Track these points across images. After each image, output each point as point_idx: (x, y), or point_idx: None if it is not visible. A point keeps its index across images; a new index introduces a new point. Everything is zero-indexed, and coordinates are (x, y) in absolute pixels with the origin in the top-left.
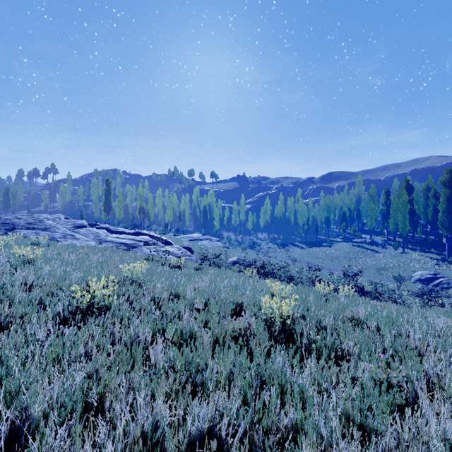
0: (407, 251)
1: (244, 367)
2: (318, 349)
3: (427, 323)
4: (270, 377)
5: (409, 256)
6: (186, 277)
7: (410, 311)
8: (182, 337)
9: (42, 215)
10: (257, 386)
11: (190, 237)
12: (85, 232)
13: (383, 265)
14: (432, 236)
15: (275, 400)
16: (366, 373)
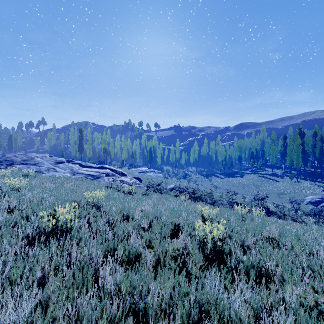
0: (300, 181)
1: (183, 292)
2: (245, 268)
3: None
4: (207, 303)
5: (302, 184)
6: (135, 202)
7: (311, 229)
8: (129, 256)
9: (33, 154)
10: (196, 313)
11: (139, 170)
12: (63, 167)
13: (282, 191)
14: (318, 169)
15: None
16: (294, 297)
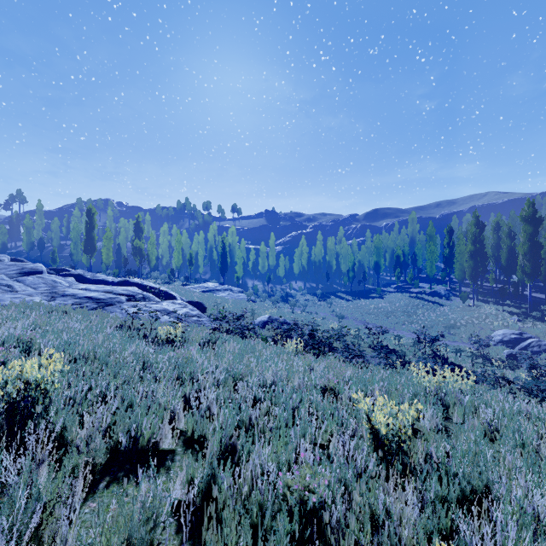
0: (477, 304)
1: None
2: None
3: None
4: None
5: (482, 309)
6: (174, 377)
7: None
8: None
9: None
10: None
11: (204, 287)
12: (33, 281)
13: (452, 322)
14: (503, 284)
15: None
16: None
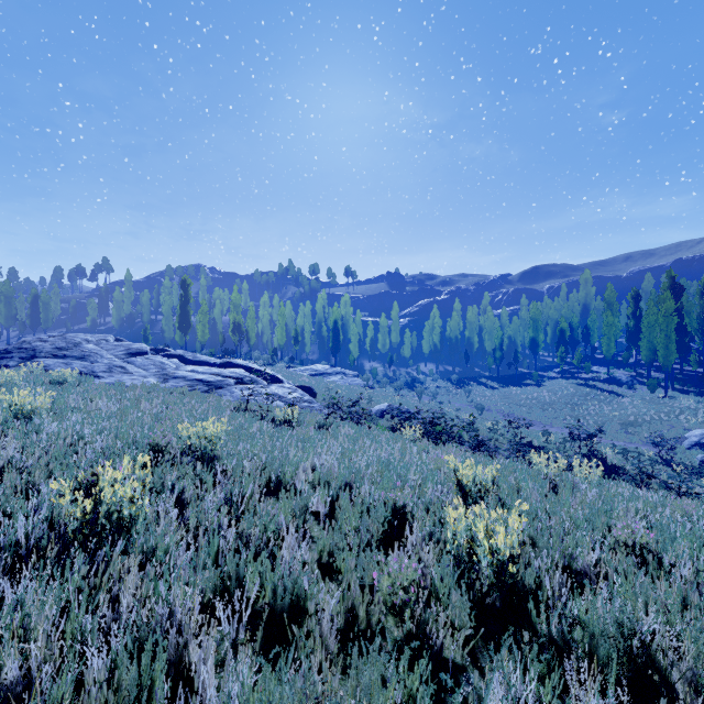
0: (672, 395)
1: None
2: (588, 641)
3: None
4: None
5: (678, 402)
6: (300, 446)
7: None
8: (276, 603)
9: (80, 336)
10: None
11: (312, 370)
12: (143, 363)
13: (631, 417)
14: None
15: None
16: None
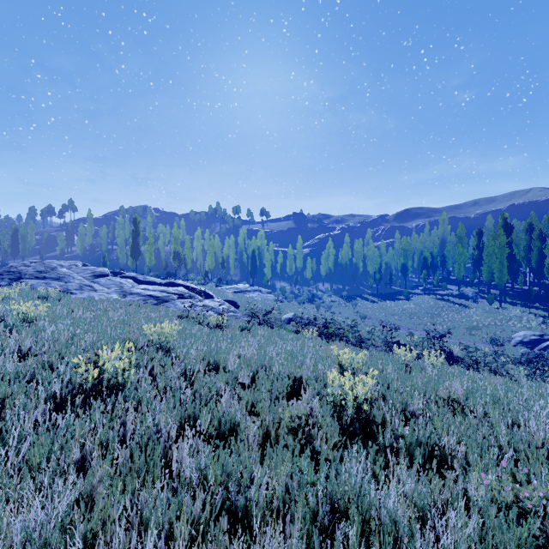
0: (504, 306)
1: (307, 481)
2: (408, 447)
3: (546, 404)
4: (345, 499)
5: (508, 312)
6: (229, 341)
7: (519, 386)
8: (220, 428)
9: (55, 262)
10: (326, 513)
11: (235, 288)
12: (106, 283)
13: (474, 323)
14: (536, 287)
15: (356, 547)
16: (483, 490)
